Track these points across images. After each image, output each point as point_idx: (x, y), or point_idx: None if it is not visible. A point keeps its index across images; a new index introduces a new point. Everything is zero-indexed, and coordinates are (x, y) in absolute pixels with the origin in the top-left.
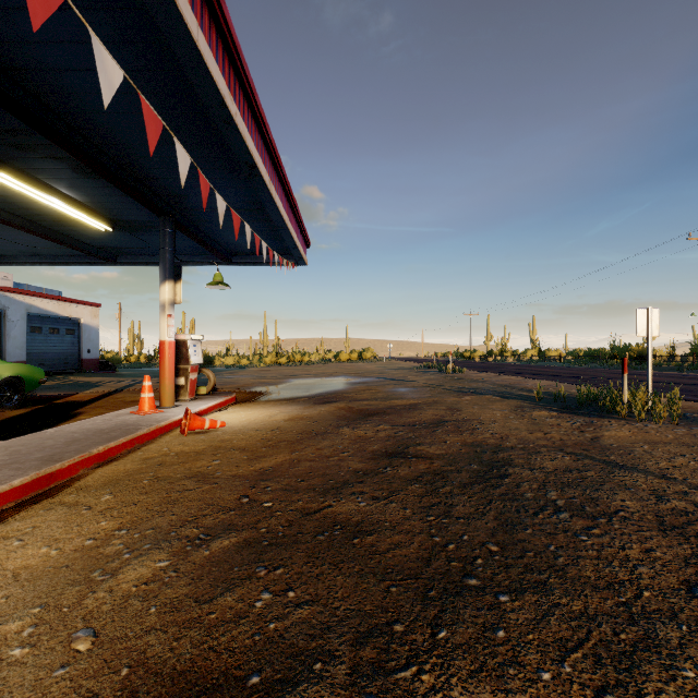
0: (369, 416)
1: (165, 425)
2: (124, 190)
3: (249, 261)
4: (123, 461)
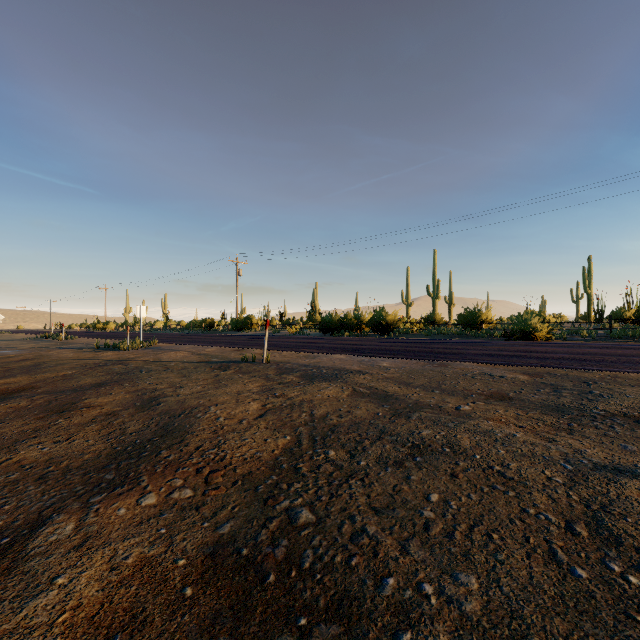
0: None
1: None
2: None
3: None
4: None
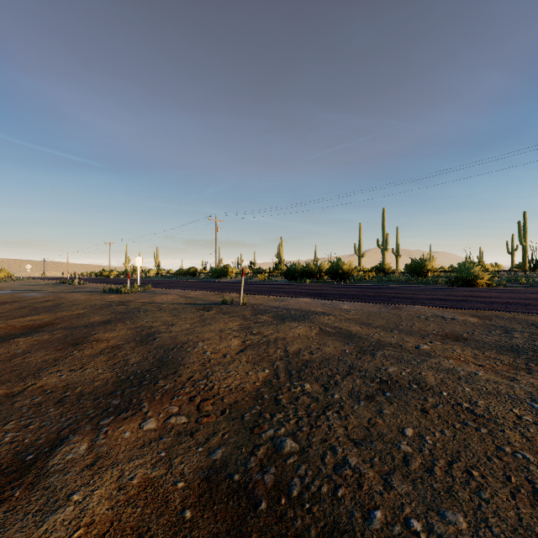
0: (7, 303)
1: None
2: None
3: None
4: None
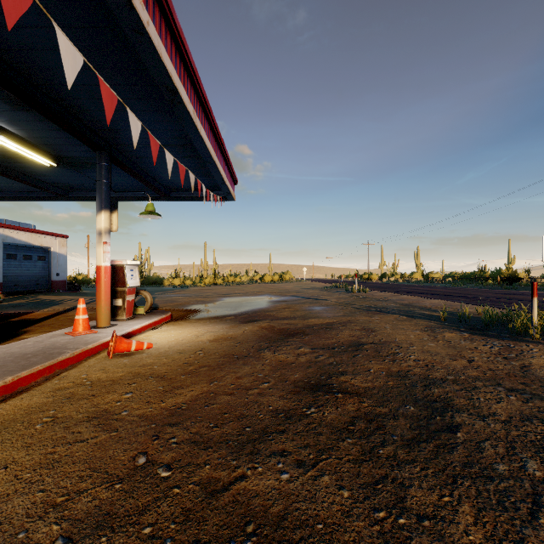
0: (289, 336)
1: (92, 348)
2: (55, 122)
3: (184, 196)
4: (33, 393)
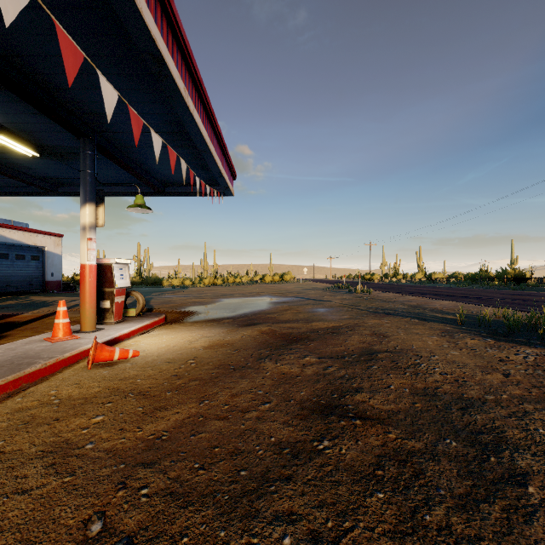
0: (292, 342)
1: (70, 356)
2: (30, 102)
3: (180, 191)
4: None
